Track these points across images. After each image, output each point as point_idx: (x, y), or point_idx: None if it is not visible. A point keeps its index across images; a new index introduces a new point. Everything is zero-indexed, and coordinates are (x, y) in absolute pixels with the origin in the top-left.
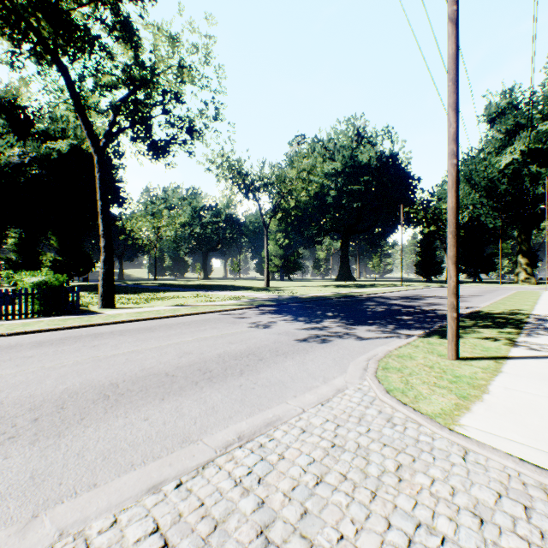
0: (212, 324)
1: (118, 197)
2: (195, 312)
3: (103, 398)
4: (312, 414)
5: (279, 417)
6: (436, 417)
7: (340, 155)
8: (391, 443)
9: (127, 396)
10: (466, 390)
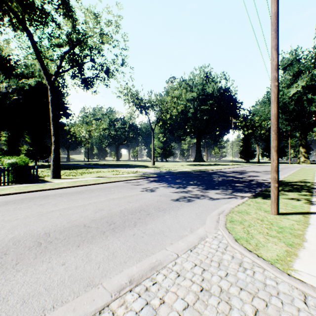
0: (119, 189)
1: (66, 113)
2: (109, 181)
3: (36, 245)
4: (184, 259)
5: (160, 262)
6: (275, 263)
7: (196, 88)
8: (246, 287)
9: (54, 243)
10: (290, 239)
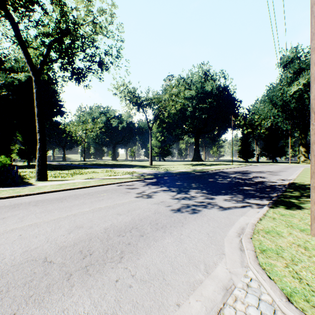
0: (109, 195)
1: (60, 110)
2: (100, 184)
3: None
4: None
5: None
6: None
7: (194, 86)
8: None
9: None
10: None
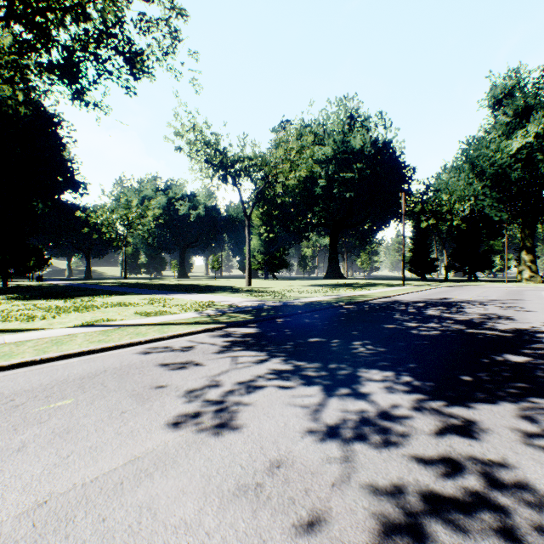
0: (79, 407)
1: (71, 180)
2: (91, 349)
3: None
4: None
5: None
6: None
7: (331, 139)
8: None
9: None
10: None
